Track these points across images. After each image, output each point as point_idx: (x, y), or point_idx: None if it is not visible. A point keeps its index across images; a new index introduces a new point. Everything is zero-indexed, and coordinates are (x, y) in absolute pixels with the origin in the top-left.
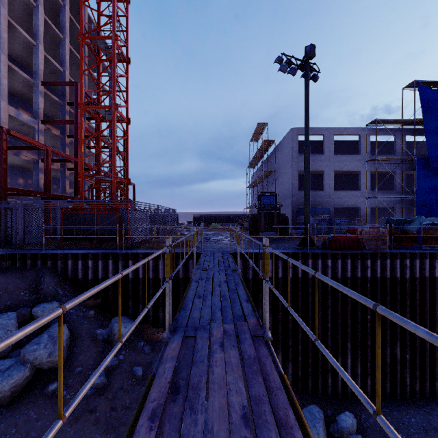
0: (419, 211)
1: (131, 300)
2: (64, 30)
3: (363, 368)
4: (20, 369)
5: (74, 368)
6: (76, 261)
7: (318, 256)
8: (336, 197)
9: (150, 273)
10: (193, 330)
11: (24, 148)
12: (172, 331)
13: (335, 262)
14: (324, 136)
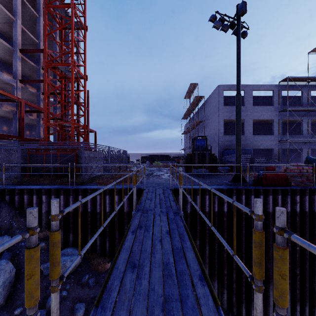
0: None
1: (81, 232)
2: (39, 10)
3: (292, 295)
4: None
5: (14, 308)
6: (31, 196)
7: (251, 192)
8: (254, 140)
9: (97, 207)
10: None
11: (3, 100)
12: None
13: (266, 197)
14: (245, 91)
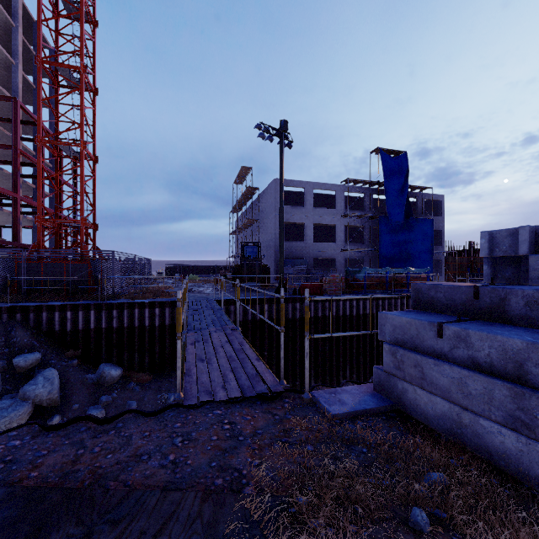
0: (381, 263)
1: (116, 349)
2: None
3: None
4: (24, 404)
5: (70, 406)
6: (51, 313)
7: (289, 300)
8: (315, 248)
9: (136, 321)
10: (198, 330)
11: None
12: (186, 331)
13: (302, 305)
14: (305, 189)
